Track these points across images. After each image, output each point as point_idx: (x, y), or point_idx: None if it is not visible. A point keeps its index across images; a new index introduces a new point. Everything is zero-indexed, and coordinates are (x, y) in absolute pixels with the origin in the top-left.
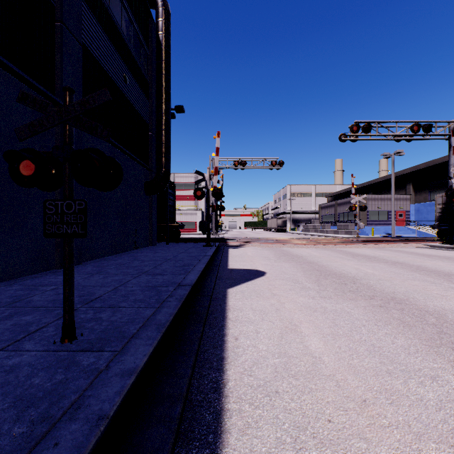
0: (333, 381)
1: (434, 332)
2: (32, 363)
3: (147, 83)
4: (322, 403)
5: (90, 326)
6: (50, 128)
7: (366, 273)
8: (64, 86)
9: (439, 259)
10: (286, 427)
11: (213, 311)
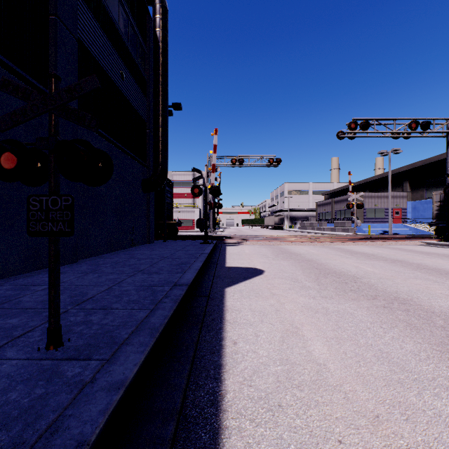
0: (341, 392)
1: (444, 335)
2: (11, 374)
3: (144, 80)
4: (330, 420)
5: (79, 330)
6: (34, 117)
7: (366, 271)
8: (50, 73)
9: (438, 257)
10: None
11: (210, 312)
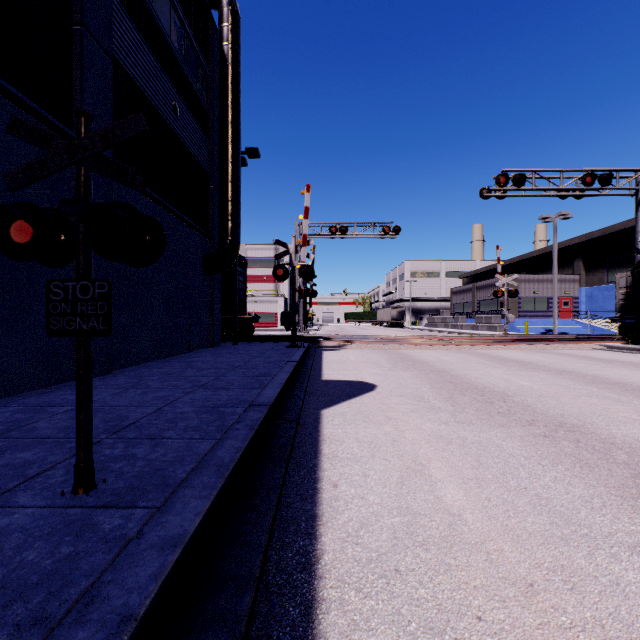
0: (482, 553)
1: (627, 475)
2: (26, 527)
3: (206, 115)
4: (466, 590)
5: (118, 468)
6: (56, 171)
7: (520, 386)
8: (78, 110)
9: (624, 367)
10: (413, 629)
11: (300, 443)
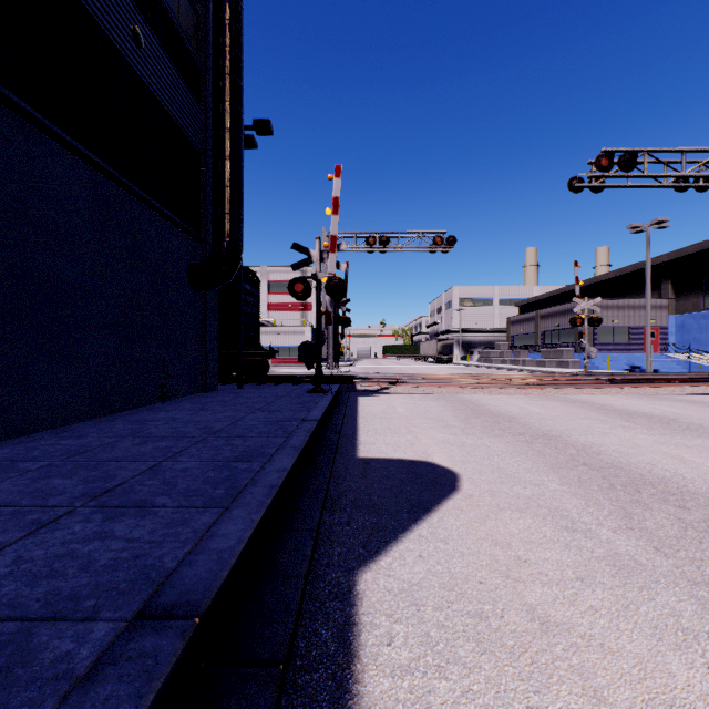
0: None
1: None
2: None
3: (195, 68)
4: None
5: None
6: None
7: None
8: None
9: None
10: None
11: None
